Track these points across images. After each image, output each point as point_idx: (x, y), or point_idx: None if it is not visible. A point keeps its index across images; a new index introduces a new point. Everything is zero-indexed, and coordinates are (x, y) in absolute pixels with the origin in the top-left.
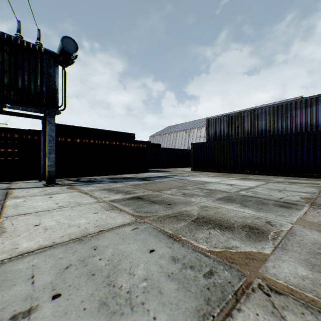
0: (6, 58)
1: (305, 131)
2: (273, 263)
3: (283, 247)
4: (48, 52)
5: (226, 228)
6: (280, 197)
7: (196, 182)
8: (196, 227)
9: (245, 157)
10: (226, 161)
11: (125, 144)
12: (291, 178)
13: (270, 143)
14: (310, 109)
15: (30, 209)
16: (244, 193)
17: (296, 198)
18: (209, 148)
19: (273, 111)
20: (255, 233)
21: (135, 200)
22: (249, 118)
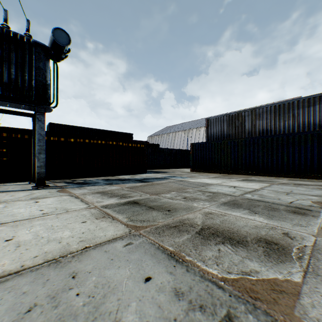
0: None
1: (308, 130)
2: (310, 298)
3: (314, 271)
4: (38, 44)
5: (238, 242)
6: (290, 202)
7: (197, 184)
8: (202, 242)
9: (246, 157)
10: (227, 162)
11: (122, 144)
12: (294, 179)
13: (272, 143)
14: (313, 108)
15: (8, 217)
16: (250, 197)
17: (308, 202)
18: (209, 148)
19: (275, 110)
20: (274, 250)
21: (130, 205)
22: (249, 117)
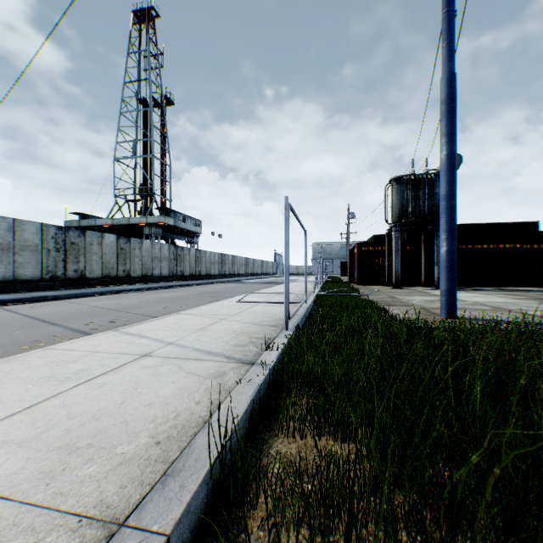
0: (409, 194)
1: None
2: None
3: None
4: (434, 174)
5: None
6: None
7: None
8: None
9: None
10: None
11: (519, 246)
12: None
13: None
14: None
15: None
16: None
17: None
18: None
19: None
20: None
21: (538, 299)
22: None
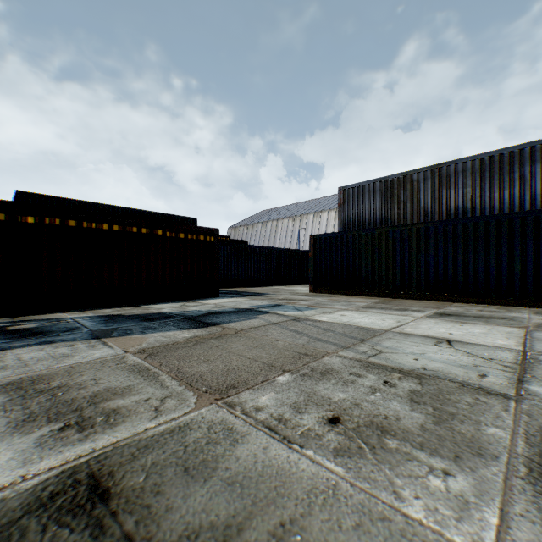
0: None
1: None
2: None
3: None
4: None
5: None
6: None
7: (342, 333)
8: None
9: (428, 263)
10: (387, 273)
11: (164, 233)
12: None
13: (486, 233)
14: None
15: None
16: None
17: None
18: (348, 244)
19: (482, 168)
20: None
21: None
22: (428, 183)
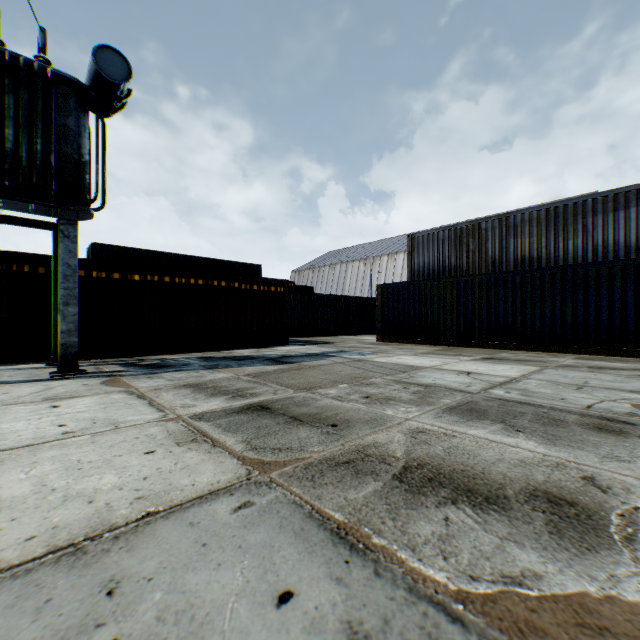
0: None
1: (613, 259)
2: None
3: None
4: (63, 79)
5: (488, 501)
6: (587, 405)
7: (392, 368)
8: (408, 500)
9: (489, 313)
10: (451, 322)
11: (239, 285)
12: (588, 357)
13: (542, 284)
14: (624, 214)
15: None
16: (502, 395)
17: (624, 406)
18: (414, 294)
19: (547, 218)
20: (569, 520)
21: (252, 414)
22: (496, 232)
